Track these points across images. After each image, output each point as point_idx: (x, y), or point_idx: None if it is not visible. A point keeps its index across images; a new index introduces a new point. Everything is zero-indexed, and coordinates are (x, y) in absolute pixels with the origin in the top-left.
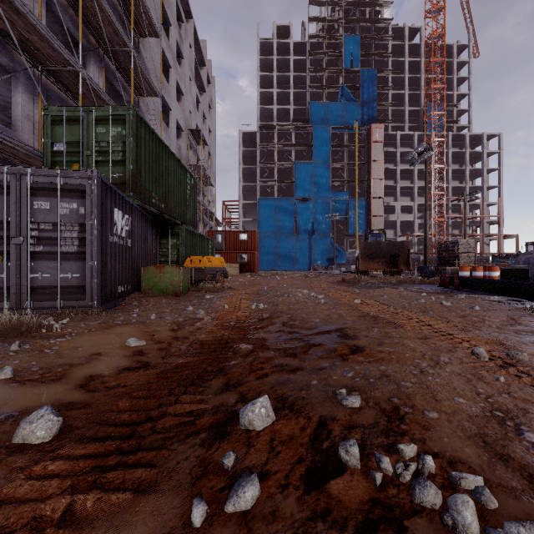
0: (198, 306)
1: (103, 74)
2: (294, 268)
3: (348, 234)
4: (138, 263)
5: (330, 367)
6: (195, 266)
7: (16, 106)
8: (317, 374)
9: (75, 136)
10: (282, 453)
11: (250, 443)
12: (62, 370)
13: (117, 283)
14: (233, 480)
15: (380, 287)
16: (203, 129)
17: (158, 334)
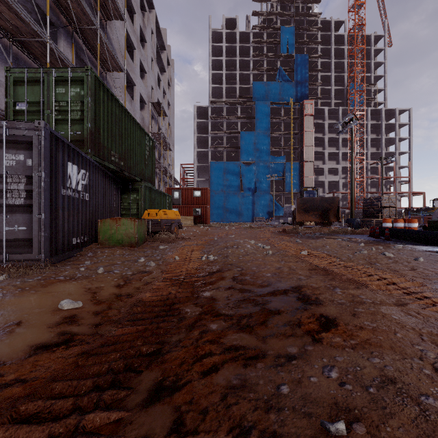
0: (150, 257)
1: (72, 49)
2: (240, 220)
3: (284, 192)
4: (97, 215)
5: (301, 355)
6: (152, 218)
7: None
8: (285, 369)
9: (36, 96)
10: None
11: None
12: None
13: (71, 235)
14: None
15: (318, 237)
16: (163, 103)
17: (100, 291)
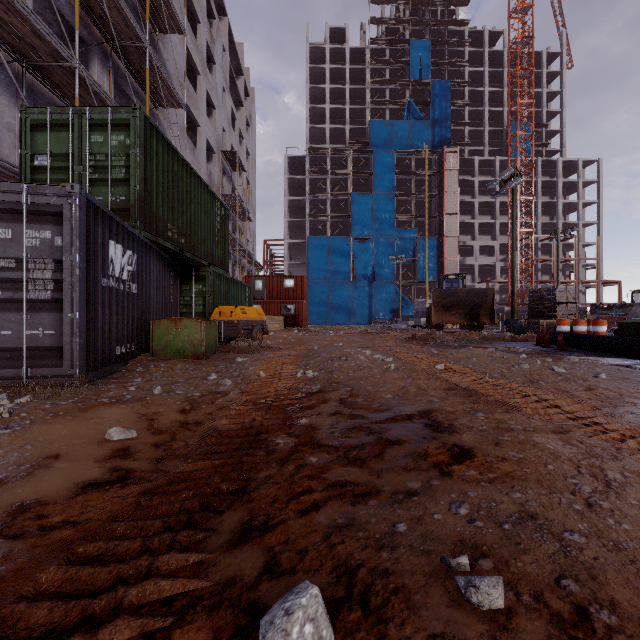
0: (224, 374)
1: (110, 76)
2: (351, 321)
3: (416, 281)
4: (148, 315)
5: (425, 491)
6: (225, 319)
7: None
8: (404, 506)
9: (63, 146)
10: None
11: None
12: None
13: (114, 342)
14: None
15: (462, 346)
16: (239, 152)
17: (159, 418)
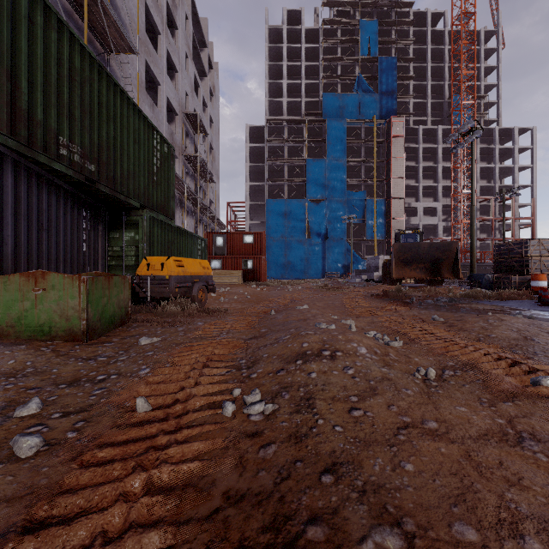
0: (75, 390)
1: None
2: (306, 275)
3: (365, 239)
4: (12, 267)
5: None
6: (151, 274)
7: None
8: None
9: None
10: None
11: None
12: None
13: None
14: None
15: (452, 306)
16: (203, 118)
17: None
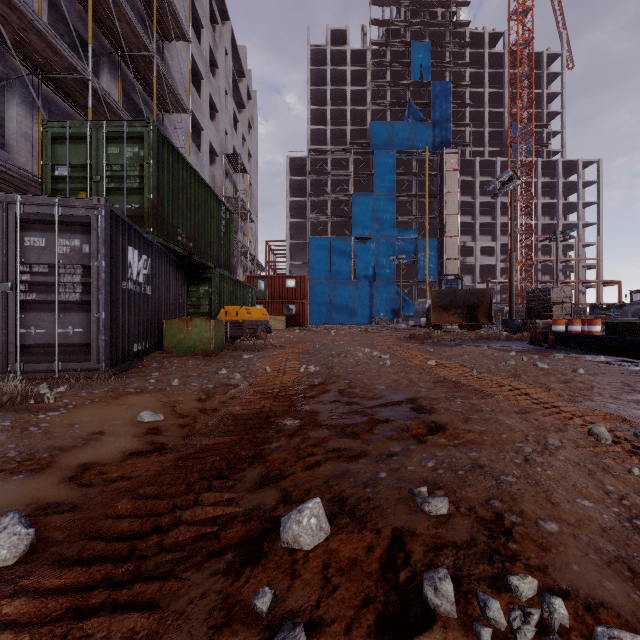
0: (233, 369)
1: (119, 85)
2: (352, 321)
3: (416, 281)
4: (160, 315)
5: (403, 453)
6: (231, 319)
7: (10, 122)
8: (386, 462)
9: (81, 158)
10: (341, 588)
11: (295, 571)
12: (48, 455)
13: (132, 340)
14: (268, 633)
15: (458, 344)
16: (242, 154)
17: (180, 405)
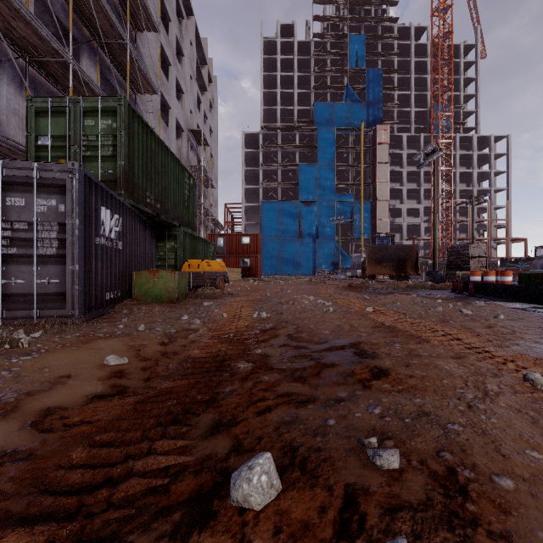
0: (194, 315)
1: (97, 68)
2: (298, 272)
3: (353, 238)
4: (131, 267)
5: (350, 398)
6: (193, 271)
7: (1, 99)
8: (334, 408)
9: (61, 129)
10: None
11: (245, 536)
12: (14, 400)
13: (104, 289)
14: None
15: (390, 293)
16: (204, 130)
17: (144, 348)
